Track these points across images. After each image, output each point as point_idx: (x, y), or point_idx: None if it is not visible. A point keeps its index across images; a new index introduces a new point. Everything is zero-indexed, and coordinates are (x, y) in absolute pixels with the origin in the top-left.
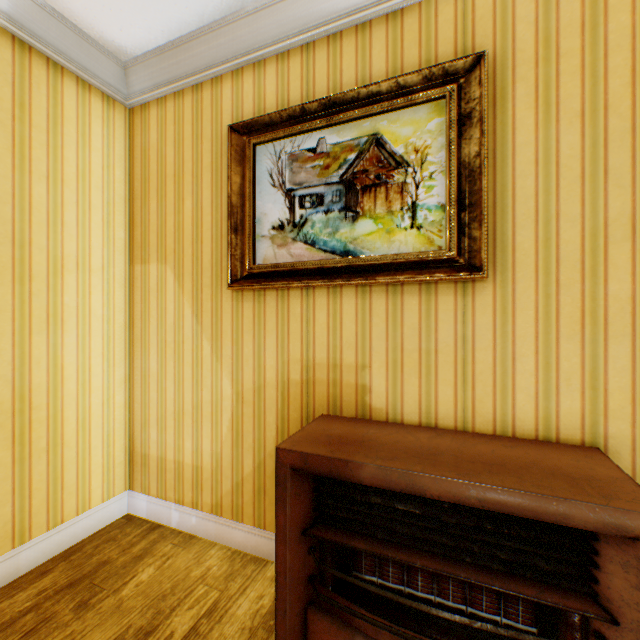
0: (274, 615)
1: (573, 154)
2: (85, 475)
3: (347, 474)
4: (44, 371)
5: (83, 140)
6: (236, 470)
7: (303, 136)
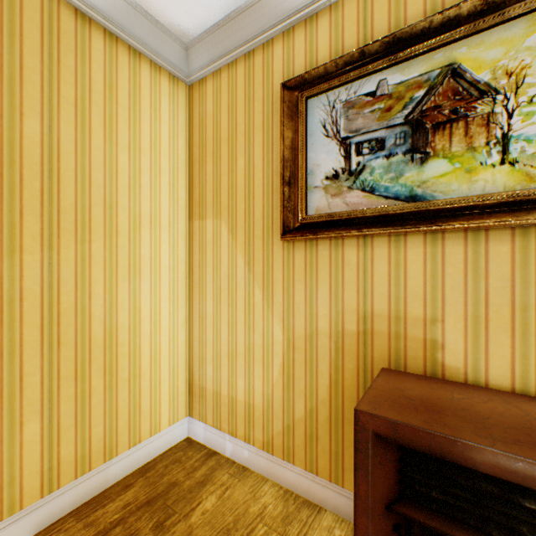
0: None
1: None
2: (156, 402)
3: (454, 455)
4: (126, 313)
5: (155, 115)
6: (287, 413)
7: (360, 81)
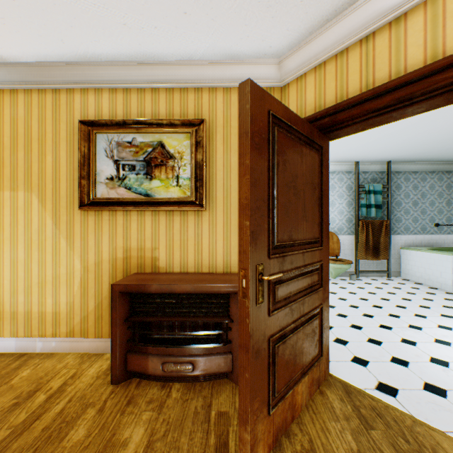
0: (110, 369)
1: (235, 165)
2: None
3: (145, 290)
4: None
5: None
6: (84, 309)
7: (125, 134)
